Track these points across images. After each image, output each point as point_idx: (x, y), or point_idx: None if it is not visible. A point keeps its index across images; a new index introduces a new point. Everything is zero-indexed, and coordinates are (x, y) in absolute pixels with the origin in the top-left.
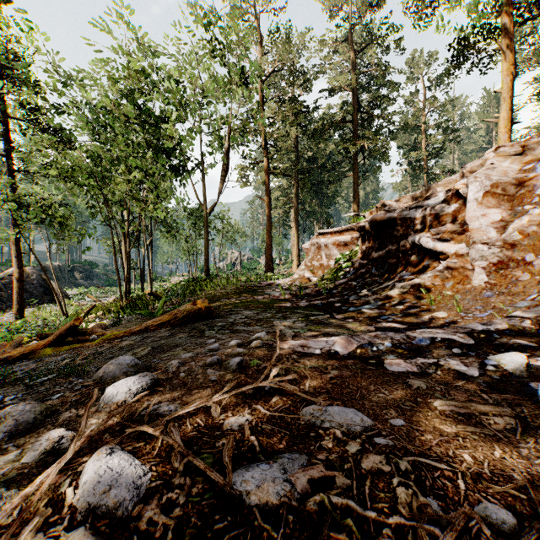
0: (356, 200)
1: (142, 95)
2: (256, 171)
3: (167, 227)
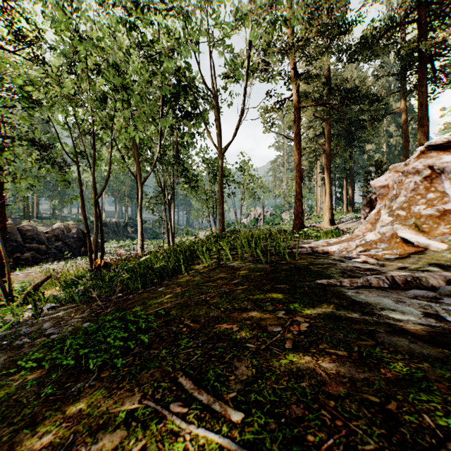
0: (424, 128)
1: (142, 11)
2: (282, 113)
3: (185, 180)
